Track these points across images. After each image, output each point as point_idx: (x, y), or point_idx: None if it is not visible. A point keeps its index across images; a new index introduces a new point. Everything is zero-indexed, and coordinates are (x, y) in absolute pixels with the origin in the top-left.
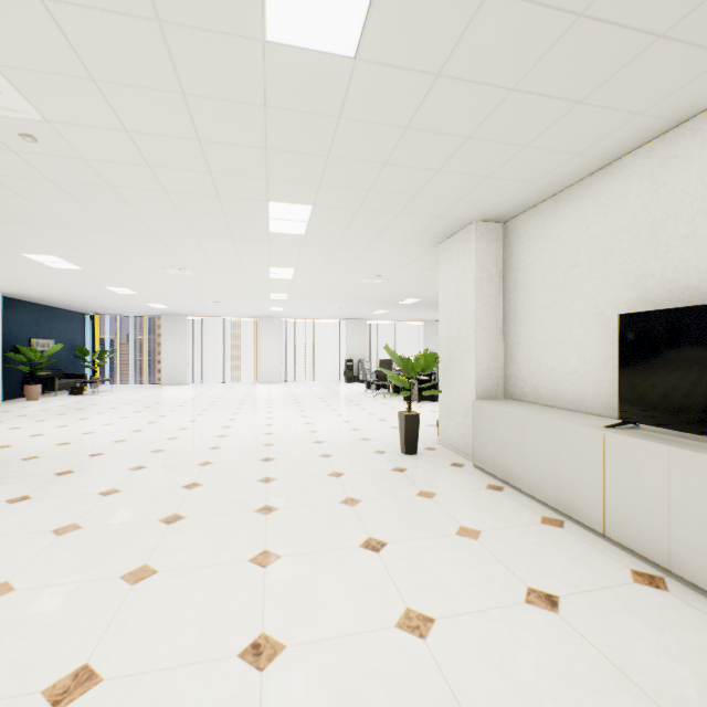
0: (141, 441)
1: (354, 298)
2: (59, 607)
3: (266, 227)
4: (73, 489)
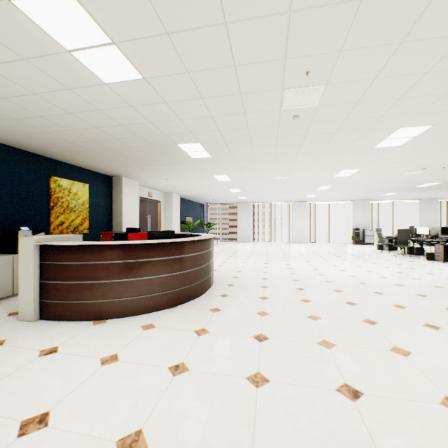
0: (277, 273)
1: (378, 186)
2: (376, 359)
3: (375, 144)
4: (283, 296)
